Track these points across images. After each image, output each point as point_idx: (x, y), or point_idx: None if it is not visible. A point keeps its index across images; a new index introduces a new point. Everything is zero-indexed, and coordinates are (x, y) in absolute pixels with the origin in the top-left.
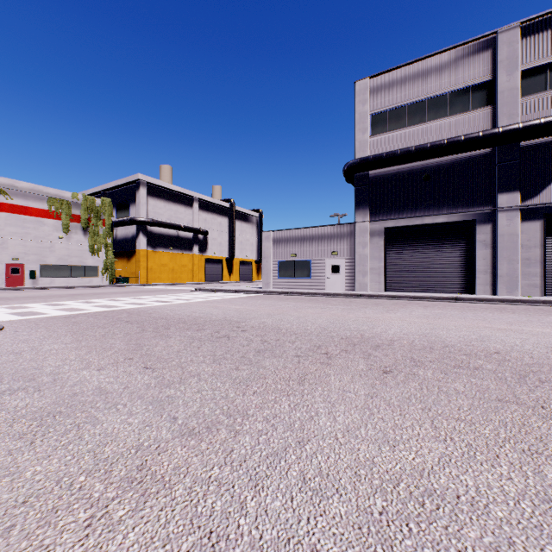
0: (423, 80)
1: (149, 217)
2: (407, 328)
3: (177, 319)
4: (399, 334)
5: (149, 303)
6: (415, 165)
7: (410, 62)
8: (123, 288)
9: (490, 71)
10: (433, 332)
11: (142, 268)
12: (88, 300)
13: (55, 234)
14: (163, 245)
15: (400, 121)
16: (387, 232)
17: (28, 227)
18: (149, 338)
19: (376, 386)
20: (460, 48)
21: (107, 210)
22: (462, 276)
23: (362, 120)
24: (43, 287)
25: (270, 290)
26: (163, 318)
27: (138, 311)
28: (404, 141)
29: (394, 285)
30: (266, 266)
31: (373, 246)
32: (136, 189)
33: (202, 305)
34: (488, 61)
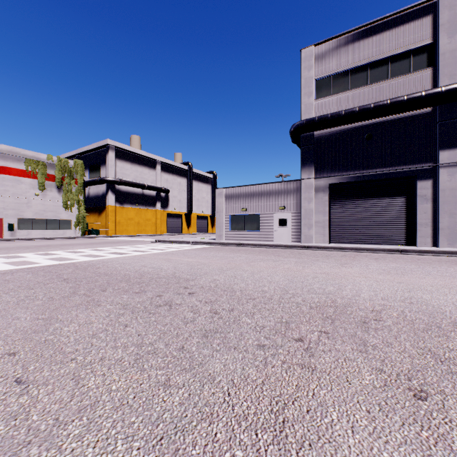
0: (366, 46)
1: (117, 177)
2: (379, 289)
3: (121, 276)
4: (377, 299)
5: (105, 255)
6: (358, 125)
7: (353, 29)
8: (92, 239)
9: (431, 34)
10: (415, 296)
11: (111, 222)
12: (48, 252)
13: (32, 191)
14: (129, 201)
15: (343, 84)
16: (331, 188)
17: (7, 185)
18: (71, 307)
19: (435, 456)
20: (401, 14)
21: (79, 171)
22: (403, 229)
23: (308, 84)
24: (20, 239)
25: (222, 241)
26: (107, 274)
27: (87, 265)
28: (348, 103)
29: (338, 237)
30: (219, 220)
31: (317, 201)
32: (106, 152)
33: (155, 258)
34: (429, 25)
